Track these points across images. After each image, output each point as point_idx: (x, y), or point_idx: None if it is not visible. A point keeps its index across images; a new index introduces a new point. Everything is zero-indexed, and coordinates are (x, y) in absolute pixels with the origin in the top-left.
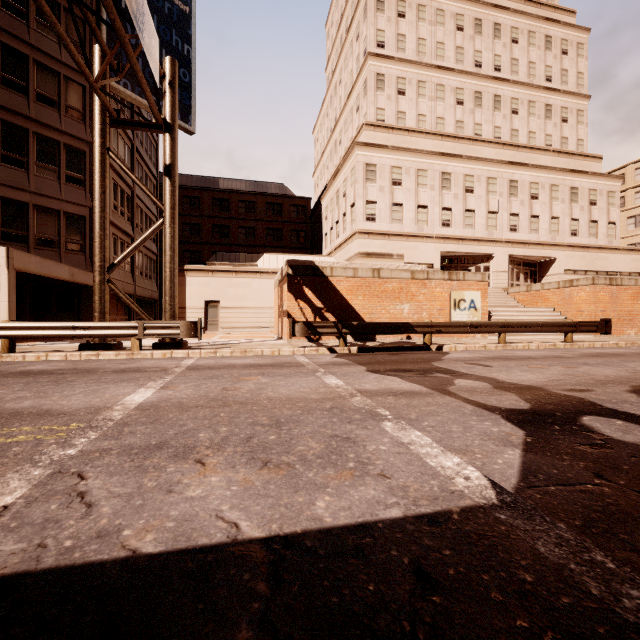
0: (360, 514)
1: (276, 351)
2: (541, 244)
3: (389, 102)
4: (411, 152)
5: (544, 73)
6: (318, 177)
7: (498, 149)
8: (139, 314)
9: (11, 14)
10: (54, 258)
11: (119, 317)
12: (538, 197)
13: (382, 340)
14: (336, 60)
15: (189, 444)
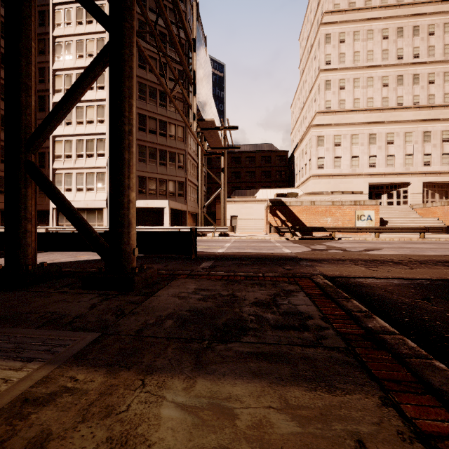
0: (268, 252)
1: (263, 238)
2: None
3: (334, 95)
4: (347, 125)
5: None
6: (293, 136)
7: (415, 111)
8: (213, 224)
9: (162, 107)
10: (174, 200)
11: (193, 224)
12: None
13: (316, 235)
14: (305, 62)
15: (244, 248)
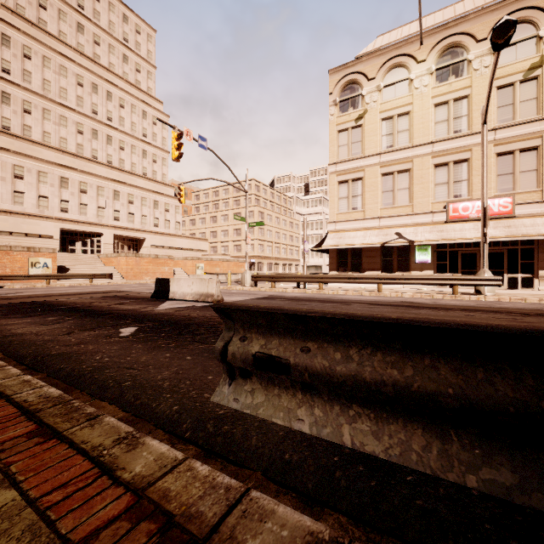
0: None
1: None
2: (135, 230)
3: (15, 115)
4: (33, 158)
5: (142, 131)
6: None
7: (108, 169)
8: None
9: None
10: None
11: None
12: (134, 203)
13: None
14: None
15: None
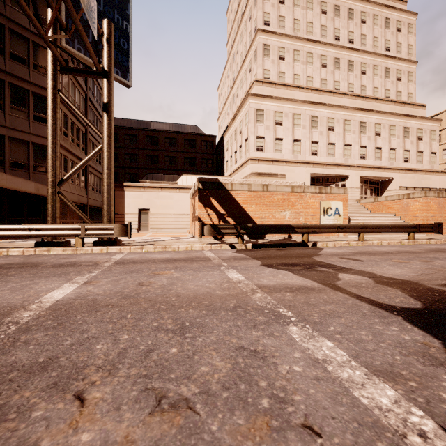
0: None
1: (189, 247)
2: (383, 168)
3: (273, 65)
4: (289, 101)
5: (384, 45)
6: (221, 121)
7: (351, 99)
8: (83, 218)
9: None
10: (24, 177)
11: (76, 221)
12: (380, 134)
13: (270, 238)
14: (234, 37)
15: (79, 362)
